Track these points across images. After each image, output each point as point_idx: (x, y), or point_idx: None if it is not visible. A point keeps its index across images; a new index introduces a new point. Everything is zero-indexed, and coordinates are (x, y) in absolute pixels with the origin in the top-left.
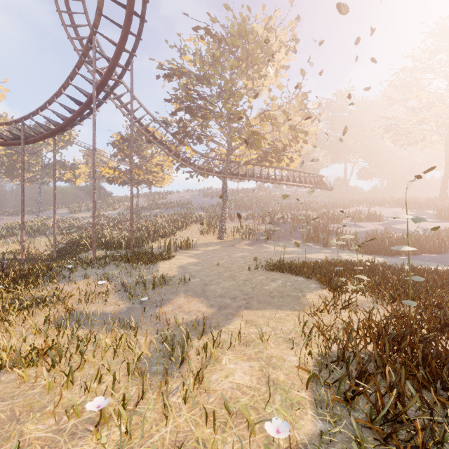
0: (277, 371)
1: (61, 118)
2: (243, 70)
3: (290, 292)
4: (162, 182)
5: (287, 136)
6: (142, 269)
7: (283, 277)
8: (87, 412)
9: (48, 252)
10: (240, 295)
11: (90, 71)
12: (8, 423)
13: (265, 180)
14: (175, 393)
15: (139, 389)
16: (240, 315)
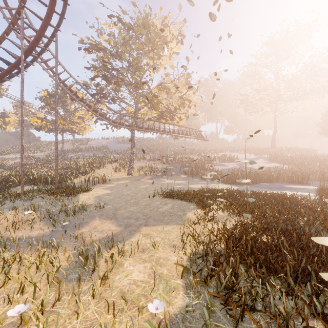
0: (162, 268)
1: None
2: (146, 52)
3: (176, 212)
4: (83, 131)
5: (177, 102)
6: (64, 200)
7: (173, 202)
8: (9, 318)
9: None
10: (142, 216)
11: (19, 37)
12: None
13: (162, 132)
14: (86, 293)
15: (56, 294)
16: (141, 230)
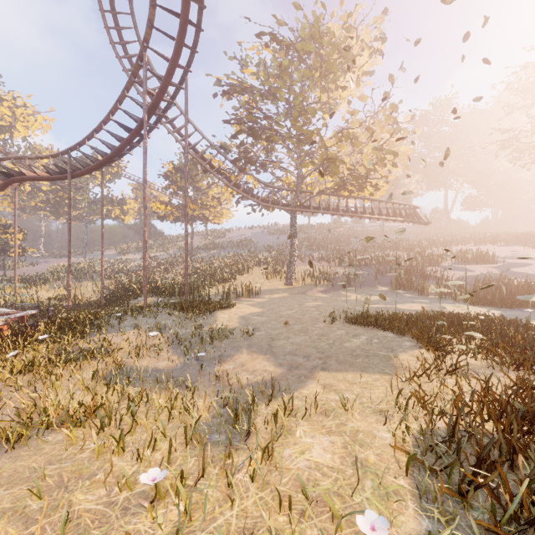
0: (365, 450)
1: (109, 148)
2: (316, 80)
3: (378, 351)
4: (220, 218)
5: (372, 158)
6: (198, 319)
7: (368, 332)
8: (140, 484)
9: (95, 298)
10: (315, 353)
11: (140, 93)
12: (55, 490)
13: (343, 213)
14: (240, 469)
15: (199, 462)
16: (316, 377)
